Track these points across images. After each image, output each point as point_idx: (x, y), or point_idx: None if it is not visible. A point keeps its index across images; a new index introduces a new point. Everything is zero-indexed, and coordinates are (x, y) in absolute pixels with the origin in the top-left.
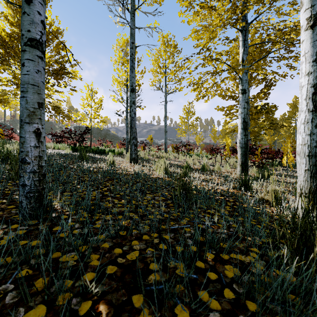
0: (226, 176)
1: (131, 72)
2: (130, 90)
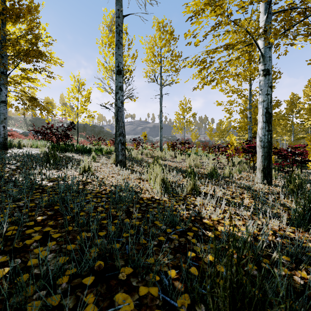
0: (247, 187)
1: (116, 48)
2: (116, 72)
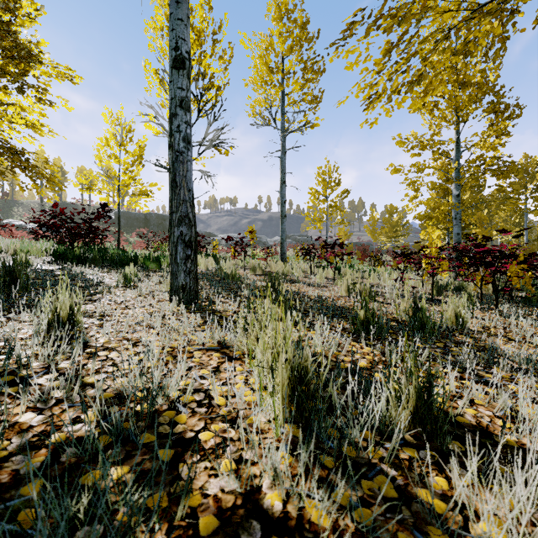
0: None
1: (172, 3)
2: (171, 64)
